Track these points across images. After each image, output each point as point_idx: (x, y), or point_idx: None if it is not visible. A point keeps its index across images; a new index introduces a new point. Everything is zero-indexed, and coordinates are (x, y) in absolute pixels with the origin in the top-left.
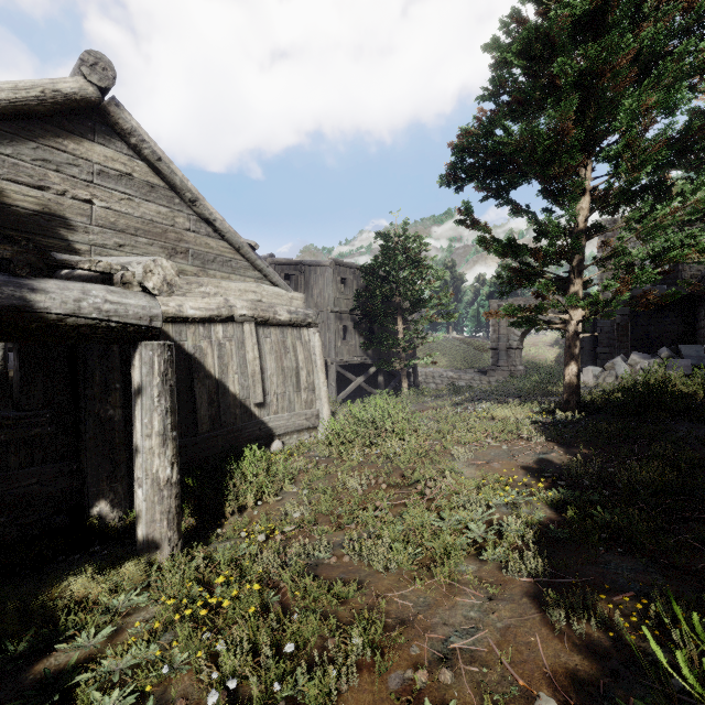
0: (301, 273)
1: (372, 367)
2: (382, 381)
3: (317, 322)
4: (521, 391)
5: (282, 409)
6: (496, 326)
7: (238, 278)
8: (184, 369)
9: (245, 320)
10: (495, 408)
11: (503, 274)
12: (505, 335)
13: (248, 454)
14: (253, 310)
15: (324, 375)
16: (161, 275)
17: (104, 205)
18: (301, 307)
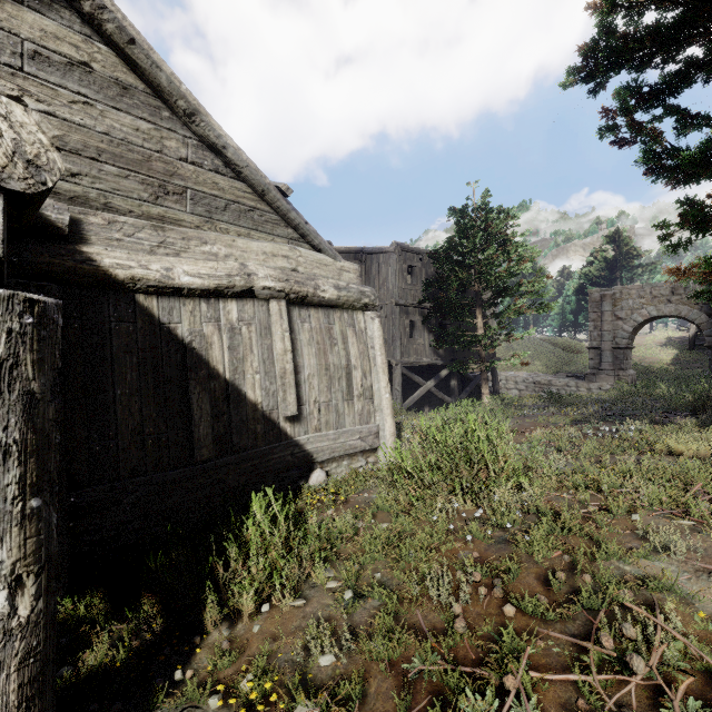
0: (361, 263)
1: (444, 369)
2: (456, 386)
3: (377, 303)
4: (679, 404)
5: (326, 424)
6: (597, 321)
7: (263, 236)
8: (175, 365)
9: (271, 295)
10: (653, 431)
11: (597, 264)
12: (609, 331)
13: (255, 508)
14: (284, 281)
15: (386, 376)
16: (6, 140)
17: (42, 108)
18: (354, 283)
